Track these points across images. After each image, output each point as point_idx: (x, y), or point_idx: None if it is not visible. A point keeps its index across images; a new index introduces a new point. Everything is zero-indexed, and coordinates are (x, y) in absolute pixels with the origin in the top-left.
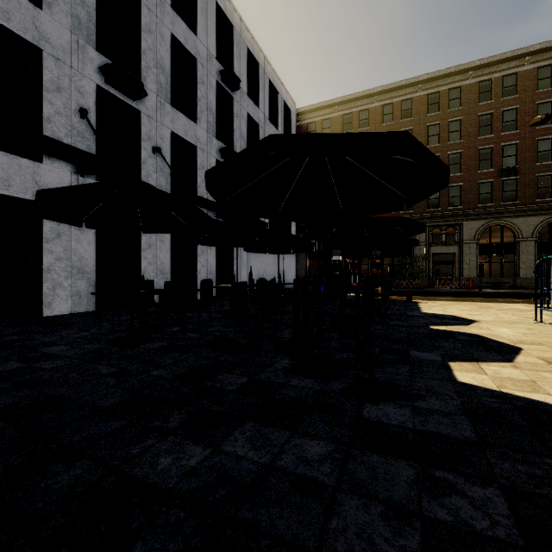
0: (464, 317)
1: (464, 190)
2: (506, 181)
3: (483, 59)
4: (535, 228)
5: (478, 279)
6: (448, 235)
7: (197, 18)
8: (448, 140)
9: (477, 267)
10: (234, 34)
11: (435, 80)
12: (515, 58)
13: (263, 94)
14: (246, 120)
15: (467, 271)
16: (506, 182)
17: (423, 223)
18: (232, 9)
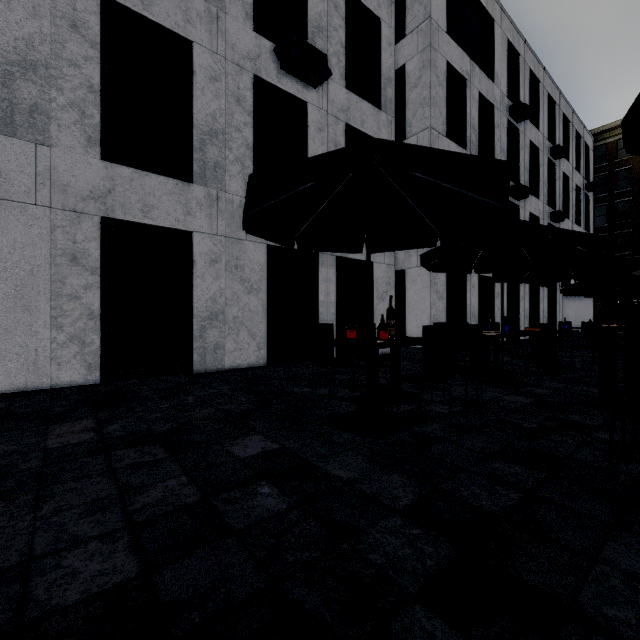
0: None
1: None
2: None
3: None
4: None
5: None
6: None
7: (538, 116)
8: None
9: None
10: (555, 109)
11: None
12: None
13: (571, 147)
14: (562, 179)
15: None
16: None
17: None
18: (554, 88)
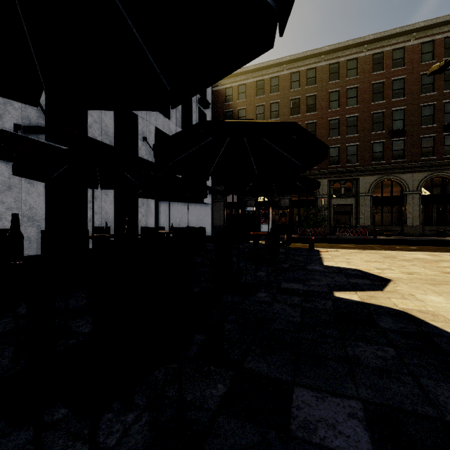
0: (373, 273)
1: (360, 149)
2: (395, 142)
3: (376, 33)
4: (419, 183)
5: (372, 227)
6: (346, 190)
7: None
8: (347, 105)
9: (371, 217)
10: None
11: (335, 52)
12: (403, 33)
13: None
14: None
15: (363, 220)
16: (395, 142)
17: (325, 144)
18: None
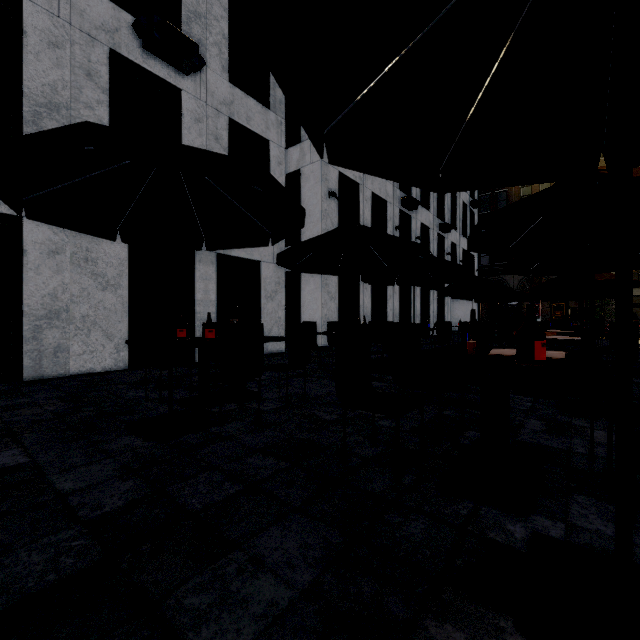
0: None
1: None
2: None
3: None
4: None
5: None
6: None
7: None
8: None
9: None
10: None
11: None
12: None
13: None
14: (450, 195)
15: None
16: None
17: None
18: None
